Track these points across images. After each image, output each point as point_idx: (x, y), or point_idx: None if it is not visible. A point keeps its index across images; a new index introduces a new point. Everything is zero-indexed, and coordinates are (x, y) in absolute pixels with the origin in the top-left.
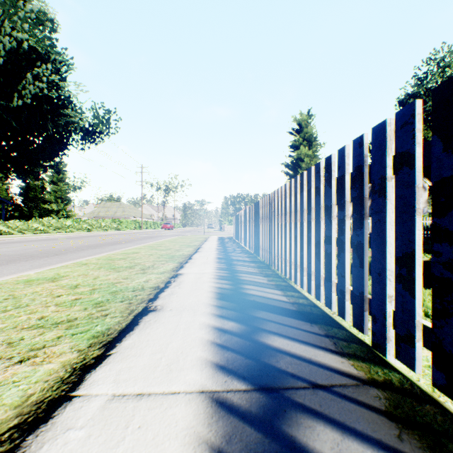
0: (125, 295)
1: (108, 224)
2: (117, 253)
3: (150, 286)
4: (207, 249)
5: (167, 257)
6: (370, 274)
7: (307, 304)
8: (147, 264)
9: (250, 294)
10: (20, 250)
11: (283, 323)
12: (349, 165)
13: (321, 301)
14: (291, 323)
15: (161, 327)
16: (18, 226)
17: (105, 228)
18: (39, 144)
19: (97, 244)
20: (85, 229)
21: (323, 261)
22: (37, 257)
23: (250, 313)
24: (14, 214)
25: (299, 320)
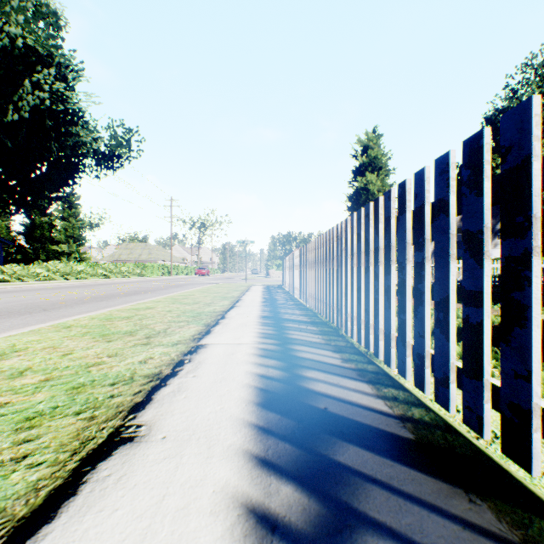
0: (93, 395)
1: (130, 269)
2: (124, 309)
3: (146, 372)
4: (249, 302)
5: (191, 315)
6: (497, 346)
7: (431, 422)
8: (158, 327)
9: (316, 392)
10: (1, 303)
11: (403, 489)
12: (539, 141)
13: (451, 411)
14: (422, 489)
15: (122, 505)
16: (16, 271)
17: (125, 274)
18: (42, 169)
19: (107, 295)
20: (100, 275)
21: (454, 336)
22: (15, 315)
23: (325, 452)
24: (16, 256)
25: (435, 480)
